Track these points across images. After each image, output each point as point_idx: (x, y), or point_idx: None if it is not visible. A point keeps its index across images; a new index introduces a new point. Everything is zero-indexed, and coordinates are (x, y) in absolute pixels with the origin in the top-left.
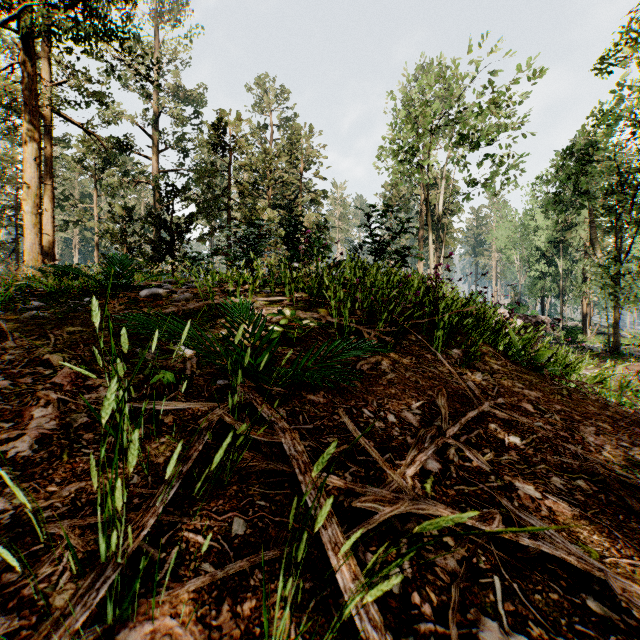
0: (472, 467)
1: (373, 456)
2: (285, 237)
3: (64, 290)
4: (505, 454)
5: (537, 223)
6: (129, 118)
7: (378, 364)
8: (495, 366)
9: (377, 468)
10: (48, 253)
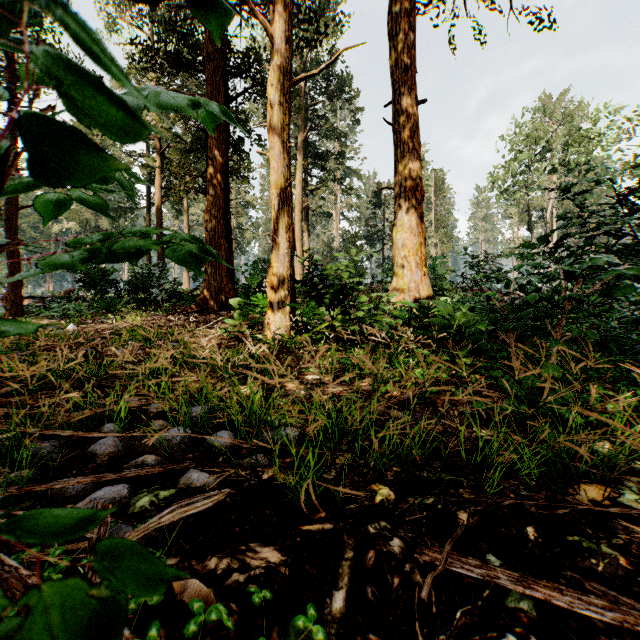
0: None
1: None
2: None
3: None
4: None
5: None
6: None
7: None
8: None
9: None
10: None
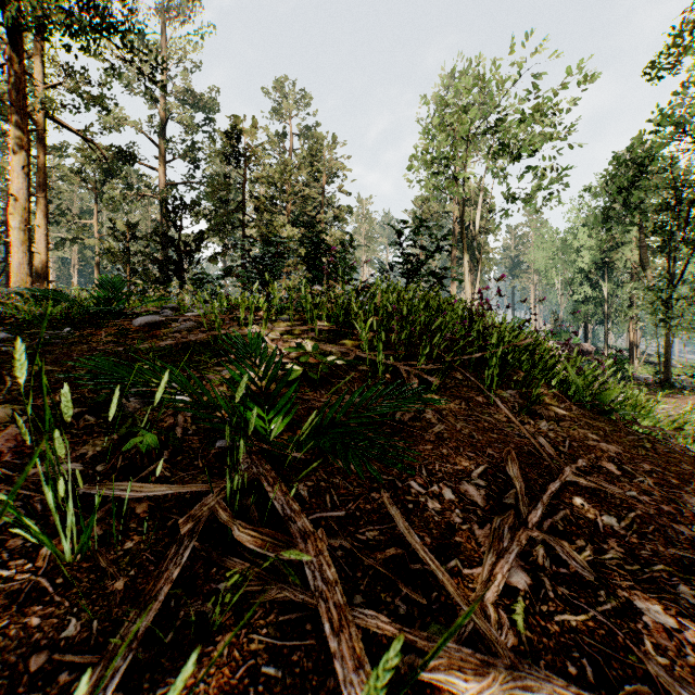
0: (570, 575)
1: (439, 578)
2: (306, 256)
3: (42, 318)
4: (604, 546)
5: (580, 243)
6: (133, 125)
7: (421, 412)
8: (559, 411)
9: (440, 585)
10: (41, 274)
